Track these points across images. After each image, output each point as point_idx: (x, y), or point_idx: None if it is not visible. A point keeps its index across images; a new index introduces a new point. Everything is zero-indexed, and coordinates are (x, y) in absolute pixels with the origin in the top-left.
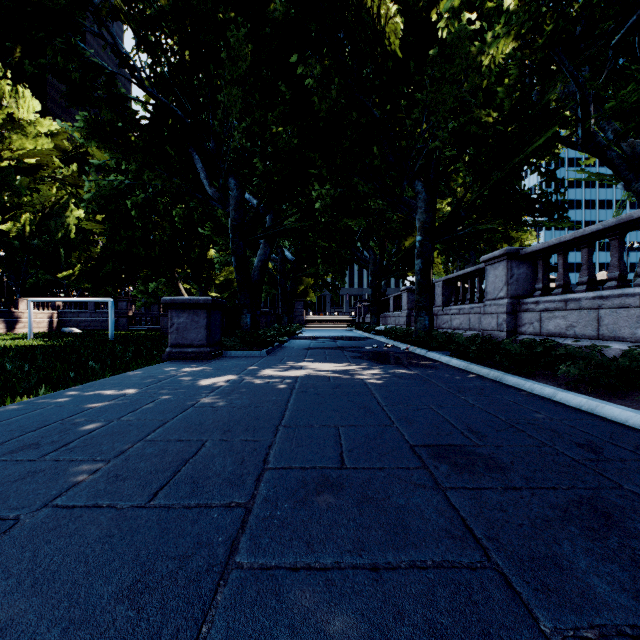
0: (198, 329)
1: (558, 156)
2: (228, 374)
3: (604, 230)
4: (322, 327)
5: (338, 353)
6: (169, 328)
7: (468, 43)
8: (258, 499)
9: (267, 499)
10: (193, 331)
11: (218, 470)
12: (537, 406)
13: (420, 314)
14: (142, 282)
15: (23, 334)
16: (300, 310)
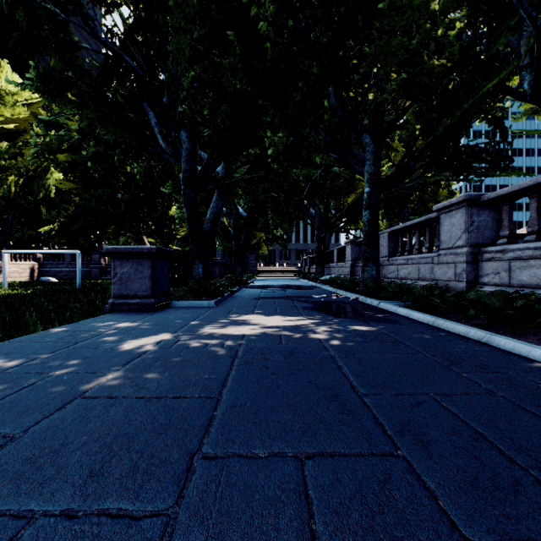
0: (142, 279)
1: (503, 110)
2: (163, 332)
3: None
4: (272, 276)
5: (288, 303)
6: (112, 278)
7: None
8: None
9: None
10: (137, 281)
11: None
12: None
13: (367, 264)
14: (114, 237)
15: None
16: (253, 261)
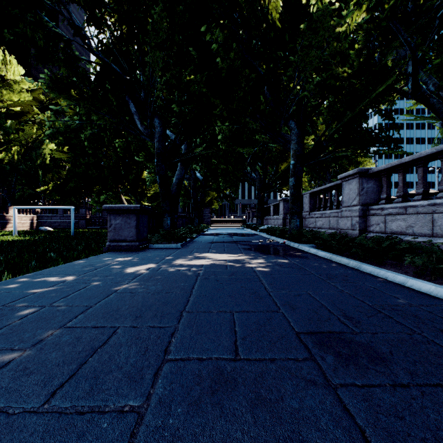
0: (130, 228)
1: (393, 103)
2: (150, 263)
3: (437, 153)
4: (223, 226)
5: (234, 246)
6: (108, 228)
7: (329, 18)
8: (152, 401)
9: (161, 401)
10: (126, 230)
11: (121, 362)
12: (394, 292)
13: (293, 217)
14: (96, 195)
15: (11, 231)
16: (207, 214)
